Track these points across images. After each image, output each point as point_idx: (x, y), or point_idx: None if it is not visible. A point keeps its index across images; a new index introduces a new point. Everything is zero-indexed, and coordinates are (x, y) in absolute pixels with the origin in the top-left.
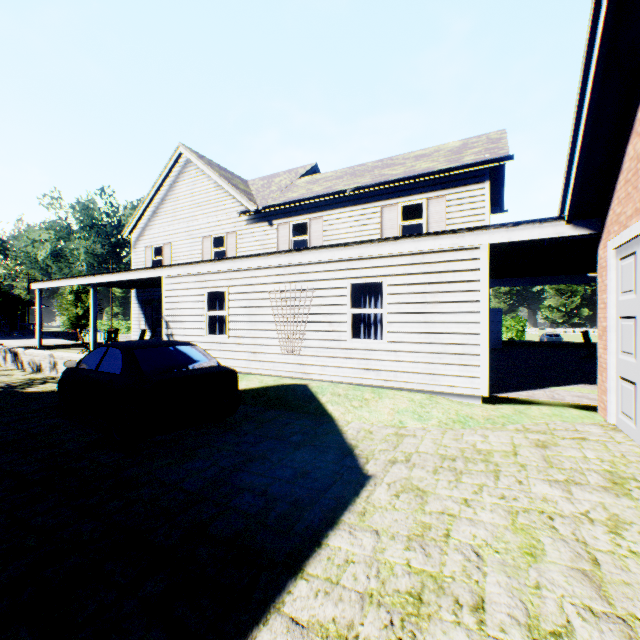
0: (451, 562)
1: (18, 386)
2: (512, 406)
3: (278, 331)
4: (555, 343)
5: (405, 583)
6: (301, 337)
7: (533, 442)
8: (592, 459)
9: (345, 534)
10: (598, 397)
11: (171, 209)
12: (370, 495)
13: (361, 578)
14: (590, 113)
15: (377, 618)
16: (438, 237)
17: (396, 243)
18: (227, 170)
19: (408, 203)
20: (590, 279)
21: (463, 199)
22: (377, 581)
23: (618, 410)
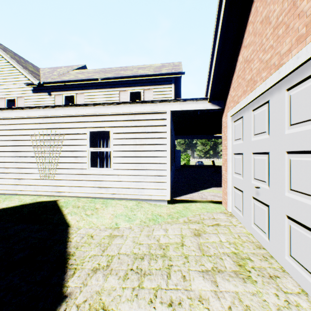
0: None
1: None
2: (183, 204)
3: (38, 163)
4: (201, 165)
5: None
6: (55, 167)
7: (193, 231)
8: (225, 242)
9: None
10: (222, 196)
11: None
12: None
13: None
14: (222, 32)
15: None
16: (143, 104)
17: (118, 106)
18: (23, 58)
19: (134, 91)
20: (215, 137)
21: (161, 92)
22: None
23: (233, 205)
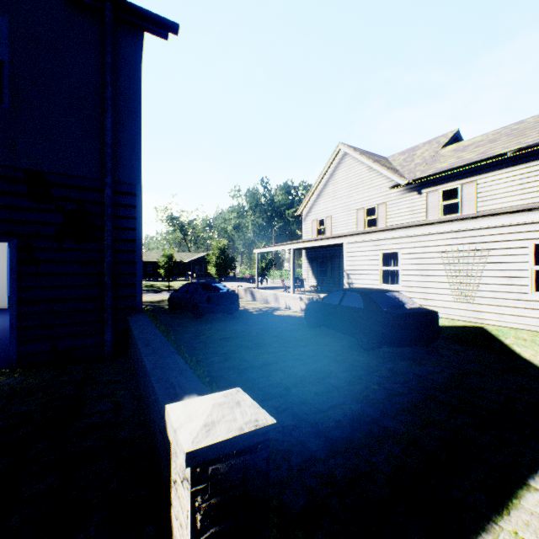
0: None
1: (267, 310)
2: None
3: (449, 283)
4: None
5: None
6: (474, 289)
7: None
8: None
9: None
10: None
11: (331, 191)
12: None
13: None
14: None
15: None
16: None
17: None
18: (371, 153)
19: None
20: None
21: None
22: None
23: None
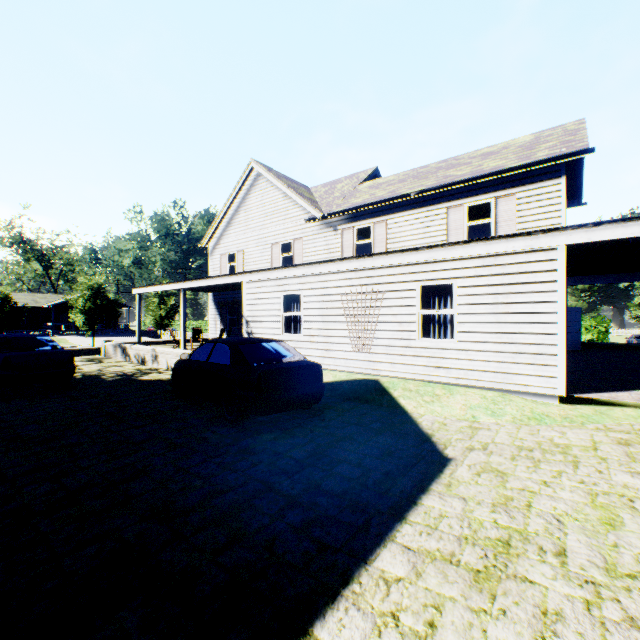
0: (534, 523)
1: (133, 375)
2: (592, 407)
3: (349, 330)
4: None
5: (494, 533)
6: (371, 336)
7: (615, 440)
8: None
9: (436, 498)
10: None
11: (243, 219)
12: (453, 472)
13: (455, 527)
14: None
15: (473, 552)
16: (511, 239)
17: (467, 246)
18: (292, 180)
19: (475, 203)
20: None
21: (535, 196)
22: (469, 530)
23: None
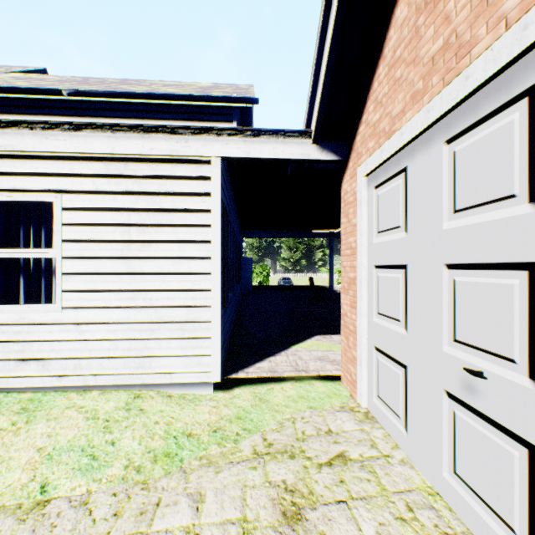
0: None
1: None
2: (253, 388)
3: None
4: (290, 286)
5: None
6: None
7: (279, 500)
8: None
9: None
10: (343, 364)
11: None
12: None
13: None
14: None
15: None
16: (149, 136)
17: (78, 135)
18: None
19: None
20: (314, 235)
21: None
22: None
23: (373, 392)
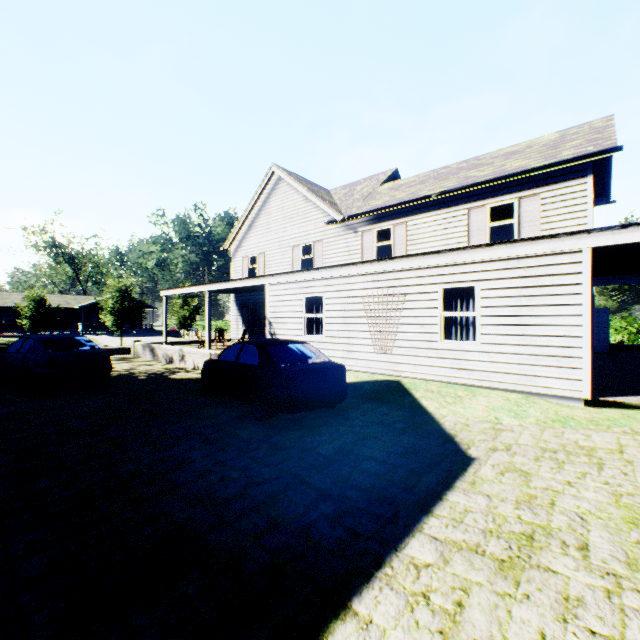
0: (557, 520)
1: (163, 373)
2: (619, 410)
3: (371, 332)
4: None
5: (517, 528)
6: (393, 338)
7: None
8: None
9: (460, 494)
10: None
11: (264, 222)
12: (476, 471)
13: (480, 521)
14: None
15: (498, 543)
16: (534, 242)
17: (489, 249)
18: (311, 183)
19: (497, 204)
20: None
21: (560, 196)
22: (494, 524)
23: None
